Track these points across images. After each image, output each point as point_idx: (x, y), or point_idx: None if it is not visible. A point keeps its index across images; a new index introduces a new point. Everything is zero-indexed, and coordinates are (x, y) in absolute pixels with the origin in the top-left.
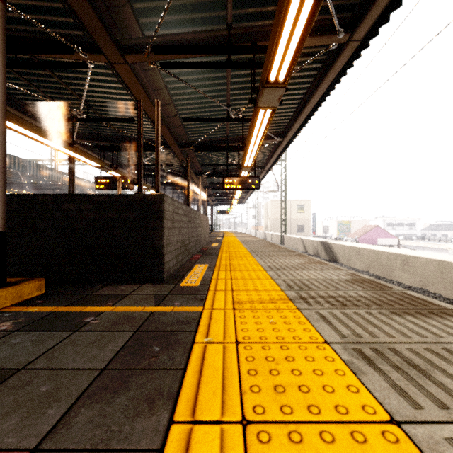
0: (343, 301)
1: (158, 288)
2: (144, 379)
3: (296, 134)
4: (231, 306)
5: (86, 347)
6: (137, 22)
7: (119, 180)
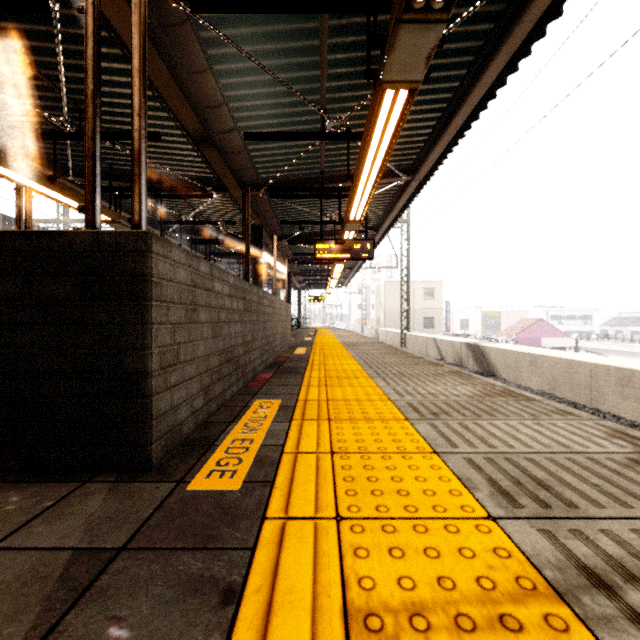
0: None
1: (116, 503)
2: None
3: (436, 166)
4: None
5: None
6: None
7: None
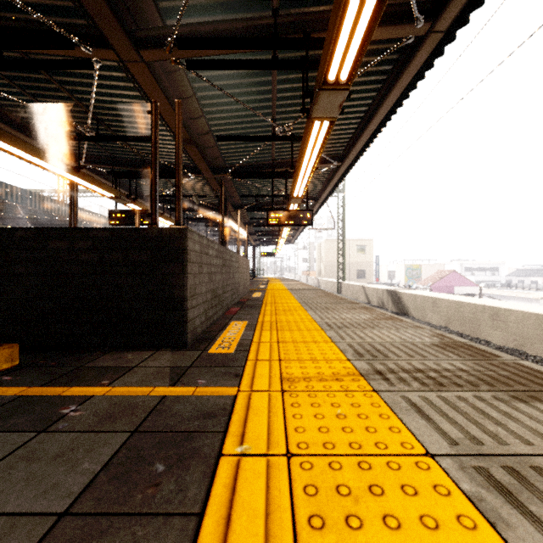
0: (437, 378)
1: (177, 356)
2: (128, 538)
3: (359, 156)
4: (279, 386)
5: (49, 464)
6: (156, 6)
7: (137, 213)
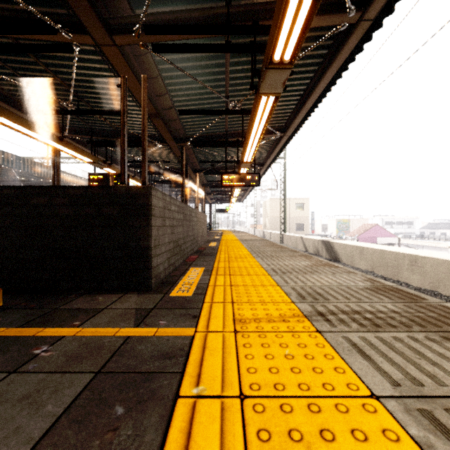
0: (373, 319)
1: (143, 299)
2: None
3: (298, 128)
4: (232, 327)
5: (14, 406)
6: None
7: (111, 175)
